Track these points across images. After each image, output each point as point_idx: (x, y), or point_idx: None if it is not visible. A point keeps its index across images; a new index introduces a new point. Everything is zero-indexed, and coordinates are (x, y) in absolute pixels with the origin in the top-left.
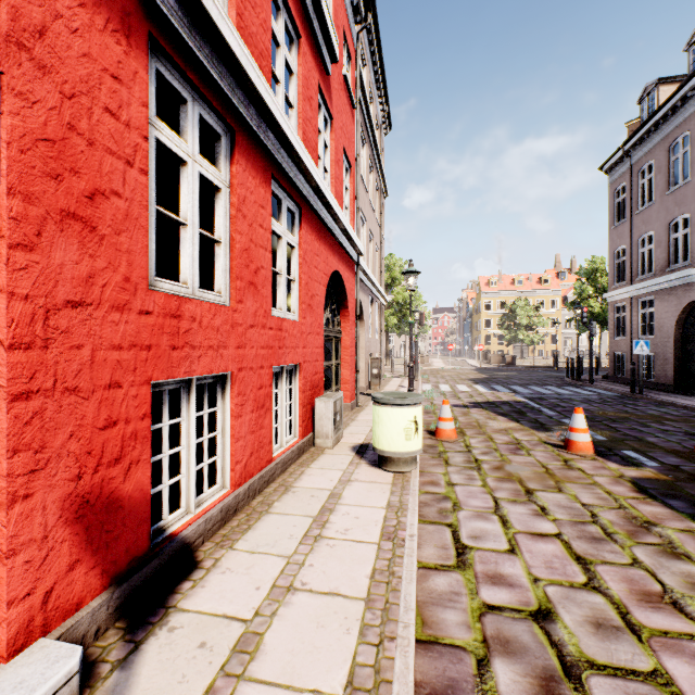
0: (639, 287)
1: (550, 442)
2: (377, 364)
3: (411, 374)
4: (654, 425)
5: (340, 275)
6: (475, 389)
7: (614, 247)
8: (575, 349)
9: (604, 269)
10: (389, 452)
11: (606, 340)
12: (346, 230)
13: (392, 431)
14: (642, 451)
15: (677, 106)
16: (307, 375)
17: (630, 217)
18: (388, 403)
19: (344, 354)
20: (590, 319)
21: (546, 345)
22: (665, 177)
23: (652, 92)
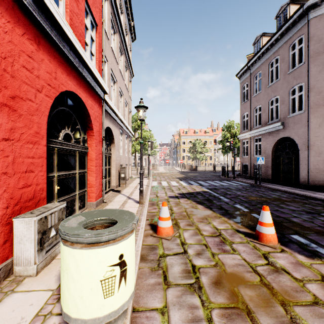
0: (255, 132)
1: (240, 230)
2: (124, 171)
3: (141, 178)
4: (284, 206)
5: (81, 99)
6: (180, 184)
7: (242, 113)
8: (219, 162)
9: (234, 126)
10: (77, 320)
11: (231, 158)
12: (83, 58)
13: (82, 287)
14: (302, 234)
15: (273, 44)
16: (0, 190)
17: (250, 98)
18: (74, 242)
19: (90, 165)
20: (234, 147)
21: (208, 161)
22: (267, 79)
23: (259, 40)
